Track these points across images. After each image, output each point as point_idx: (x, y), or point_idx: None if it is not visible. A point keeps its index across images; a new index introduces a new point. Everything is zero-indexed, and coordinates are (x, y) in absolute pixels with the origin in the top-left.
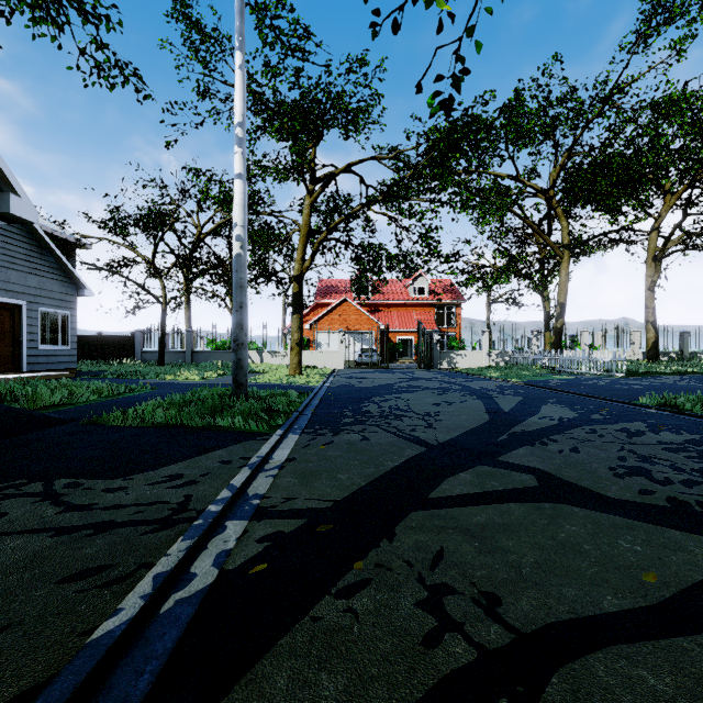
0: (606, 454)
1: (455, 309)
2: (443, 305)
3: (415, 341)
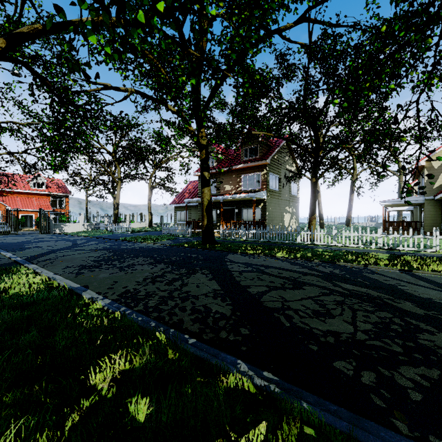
0: (94, 247)
1: (65, 198)
2: (56, 196)
3: (36, 216)
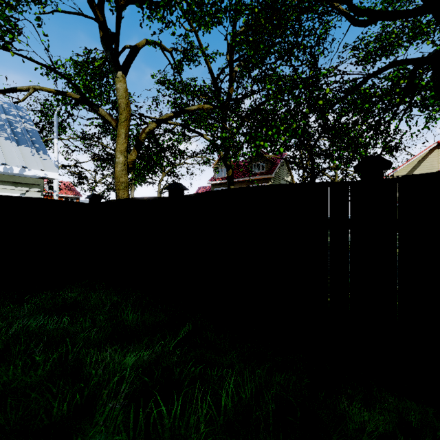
0: None
1: (76, 200)
2: (68, 198)
3: None
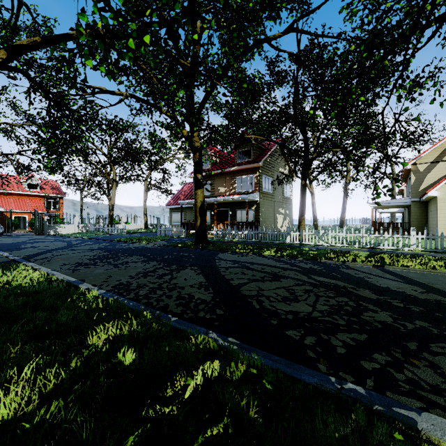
0: (89, 247)
1: (59, 200)
2: (50, 197)
3: (29, 218)
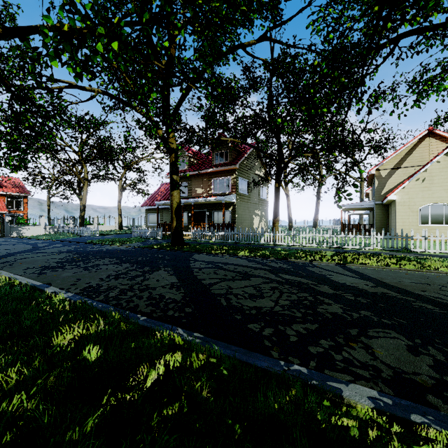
0: (57, 249)
1: (23, 199)
2: (13, 196)
3: None
